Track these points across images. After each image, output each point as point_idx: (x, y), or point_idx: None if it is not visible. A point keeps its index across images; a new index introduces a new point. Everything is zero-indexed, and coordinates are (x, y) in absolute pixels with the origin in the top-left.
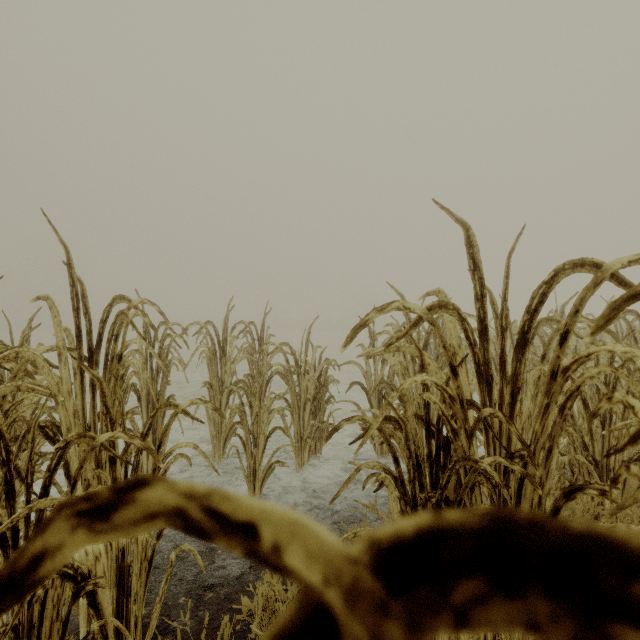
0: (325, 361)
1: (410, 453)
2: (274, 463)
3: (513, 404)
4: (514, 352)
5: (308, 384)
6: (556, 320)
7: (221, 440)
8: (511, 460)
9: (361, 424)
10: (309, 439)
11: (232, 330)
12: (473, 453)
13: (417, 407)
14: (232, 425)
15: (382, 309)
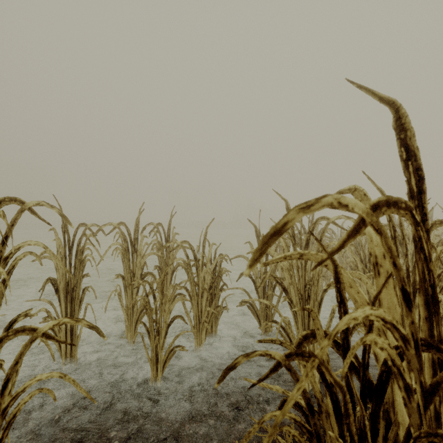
0: (219, 256)
1: (352, 435)
2: (174, 347)
3: None
4: None
5: (205, 275)
6: None
7: (132, 322)
8: None
9: (249, 307)
10: (206, 323)
11: (142, 230)
12: (429, 413)
13: (300, 298)
14: (141, 310)
15: (306, 206)
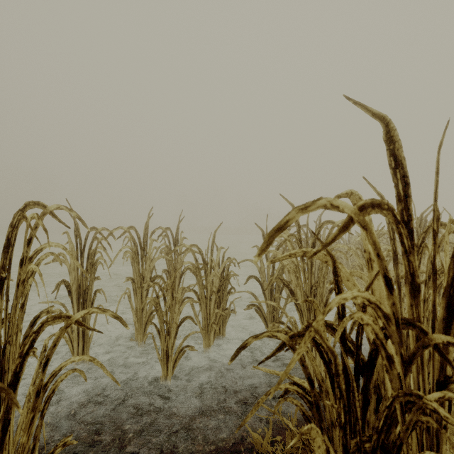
0: (227, 259)
1: (341, 391)
2: (184, 347)
3: (449, 320)
4: (451, 259)
5: (213, 278)
6: (445, 224)
7: (142, 324)
8: (446, 384)
9: (256, 310)
10: (214, 325)
11: (151, 234)
12: (409, 381)
13: None
14: (151, 312)
15: (305, 207)
